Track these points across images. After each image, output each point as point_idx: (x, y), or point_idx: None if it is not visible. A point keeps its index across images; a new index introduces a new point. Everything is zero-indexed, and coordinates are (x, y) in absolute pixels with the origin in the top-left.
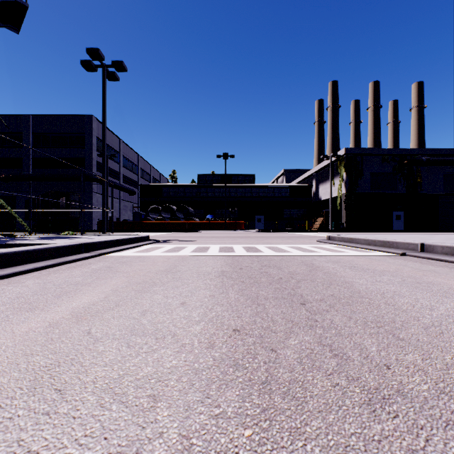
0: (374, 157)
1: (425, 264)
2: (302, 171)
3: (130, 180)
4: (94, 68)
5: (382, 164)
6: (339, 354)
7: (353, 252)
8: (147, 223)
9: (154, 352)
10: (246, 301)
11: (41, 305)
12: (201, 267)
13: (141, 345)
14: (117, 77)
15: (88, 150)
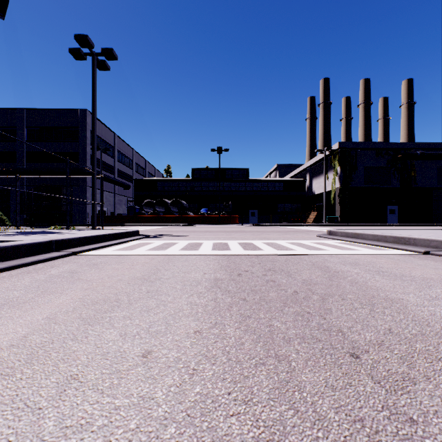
0: (368, 151)
1: None
2: (295, 166)
3: (124, 174)
4: (84, 56)
5: (376, 158)
6: None
7: (365, 249)
8: (141, 217)
9: None
10: (255, 346)
11: None
12: (189, 273)
13: None
14: (107, 66)
15: (82, 143)
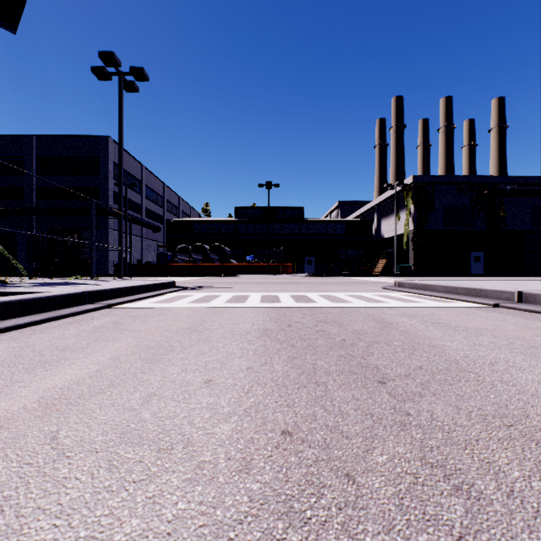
0: (448, 187)
1: (529, 319)
2: (361, 203)
3: (154, 214)
4: (108, 76)
5: (458, 194)
6: (462, 486)
7: (431, 302)
8: (175, 265)
9: (151, 481)
10: (299, 377)
11: (1, 384)
12: (237, 324)
13: (131, 466)
14: (136, 88)
15: (103, 177)
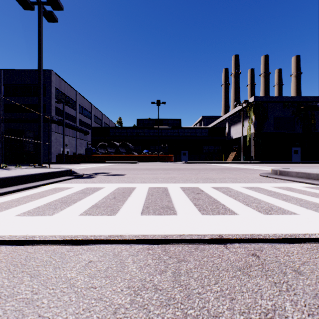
0: (277, 104)
1: None
2: (216, 117)
3: (84, 123)
4: (31, 5)
5: (283, 109)
6: None
7: None
8: (96, 156)
9: None
10: None
11: None
12: None
13: None
14: (55, 18)
15: (48, 97)
